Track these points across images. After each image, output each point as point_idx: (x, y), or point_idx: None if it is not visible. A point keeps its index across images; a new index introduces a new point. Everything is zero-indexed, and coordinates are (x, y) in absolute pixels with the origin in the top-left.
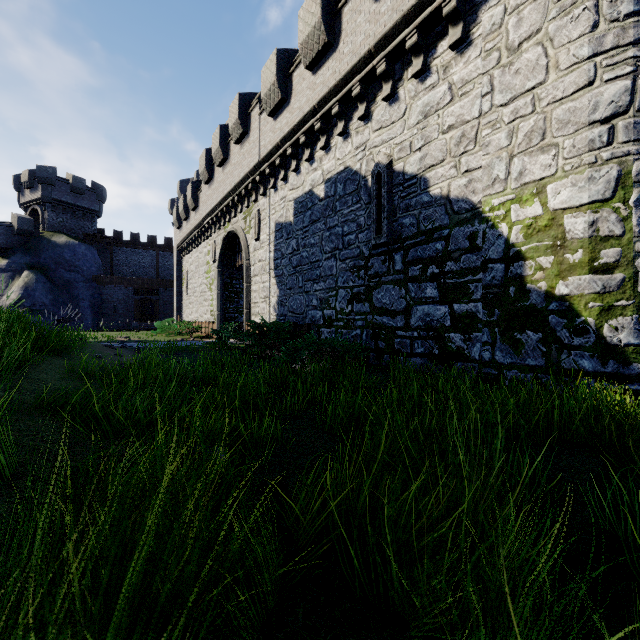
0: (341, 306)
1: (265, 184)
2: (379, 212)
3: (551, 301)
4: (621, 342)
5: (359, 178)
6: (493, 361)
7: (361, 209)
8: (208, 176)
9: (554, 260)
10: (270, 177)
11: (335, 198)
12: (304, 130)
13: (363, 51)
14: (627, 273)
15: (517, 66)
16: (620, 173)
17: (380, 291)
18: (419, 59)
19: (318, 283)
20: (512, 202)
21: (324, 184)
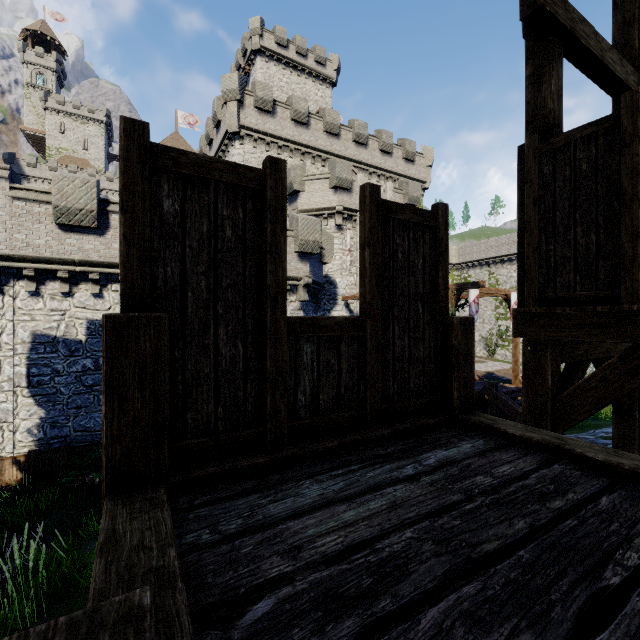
0: None
1: (0, 277)
2: None
3: None
4: None
5: None
6: None
7: None
8: None
9: None
10: (27, 278)
11: None
12: None
13: None
14: None
15: None
16: None
17: None
18: None
19: None
20: None
21: None
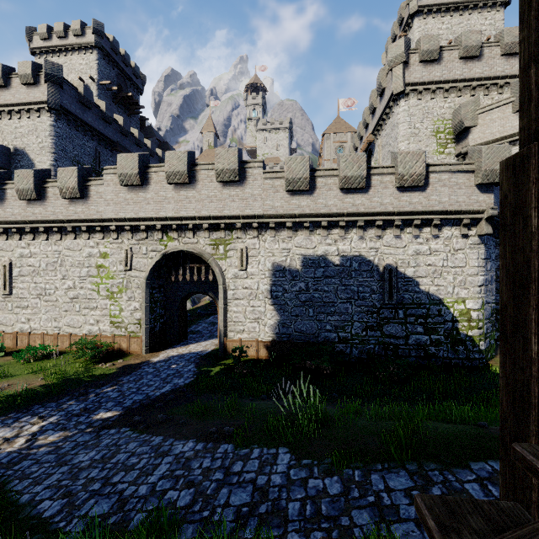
0: (357, 332)
1: (258, 230)
2: (390, 288)
3: (467, 337)
4: (482, 349)
5: (373, 265)
6: (448, 357)
7: (374, 282)
8: (140, 183)
9: (468, 324)
10: (270, 229)
11: (351, 269)
12: (329, 220)
13: (389, 209)
14: (483, 329)
15: (456, 256)
16: (482, 302)
17: (389, 326)
18: (416, 229)
19: (333, 316)
20: (454, 302)
21: (339, 257)
